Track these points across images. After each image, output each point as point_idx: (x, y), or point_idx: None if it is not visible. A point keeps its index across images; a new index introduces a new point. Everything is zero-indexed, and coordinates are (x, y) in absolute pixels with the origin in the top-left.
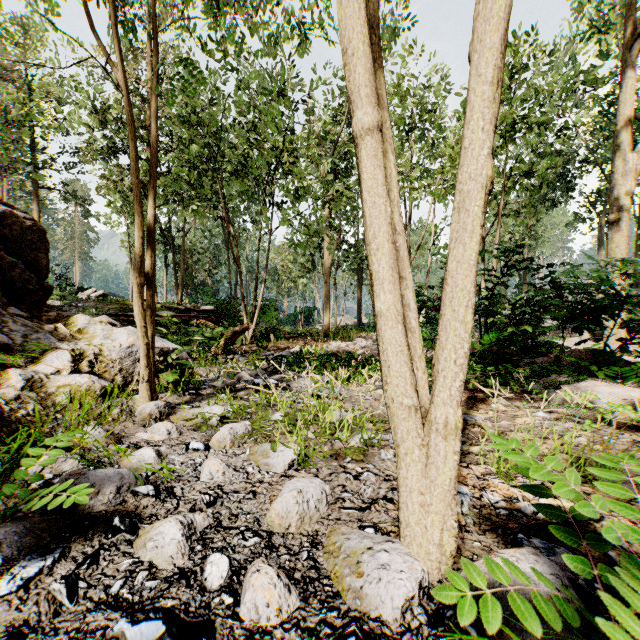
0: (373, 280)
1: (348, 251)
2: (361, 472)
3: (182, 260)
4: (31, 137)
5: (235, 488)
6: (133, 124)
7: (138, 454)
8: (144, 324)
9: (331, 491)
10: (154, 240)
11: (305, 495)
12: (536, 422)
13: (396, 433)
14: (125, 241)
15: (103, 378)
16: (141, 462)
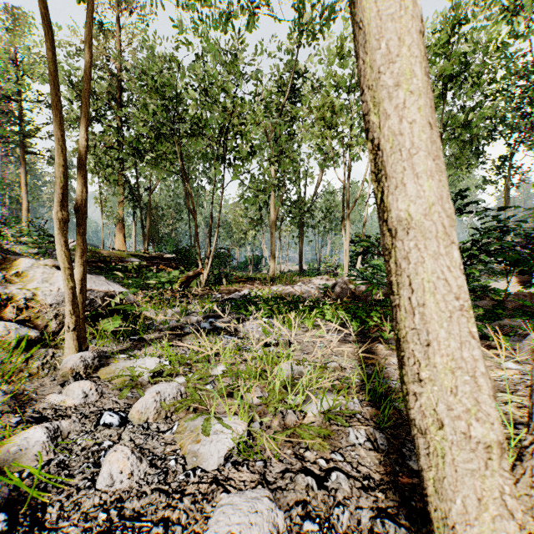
0: (382, 157)
1: (291, 207)
2: (326, 469)
3: (148, 215)
4: (19, 109)
5: (141, 506)
6: (48, 29)
7: (22, 438)
8: (68, 265)
9: (286, 514)
10: (85, 173)
11: None
12: (514, 377)
13: (445, 497)
14: (98, 198)
15: (35, 324)
16: (22, 451)
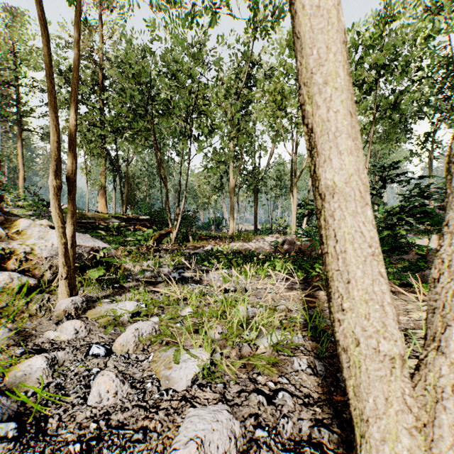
0: (314, 138)
1: (247, 176)
2: (274, 389)
3: (126, 182)
4: (16, 93)
5: (124, 418)
6: (45, 29)
7: (26, 365)
8: (61, 225)
9: (241, 424)
10: (75, 148)
11: (207, 448)
12: None
13: (361, 398)
14: (84, 168)
15: (33, 274)
16: (26, 376)
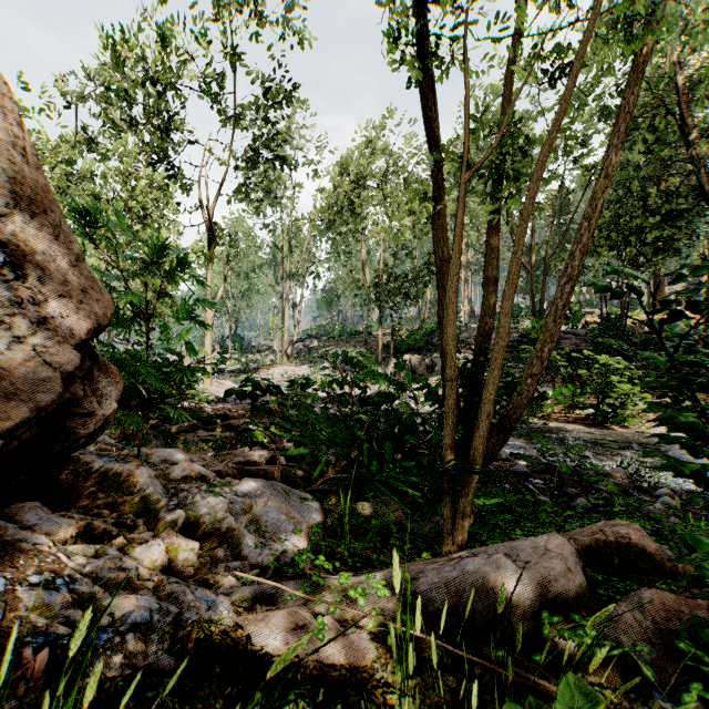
0: None
1: None
2: None
3: None
4: None
5: None
6: None
7: None
8: None
9: None
10: None
11: None
12: None
13: None
14: None
15: None
16: None
